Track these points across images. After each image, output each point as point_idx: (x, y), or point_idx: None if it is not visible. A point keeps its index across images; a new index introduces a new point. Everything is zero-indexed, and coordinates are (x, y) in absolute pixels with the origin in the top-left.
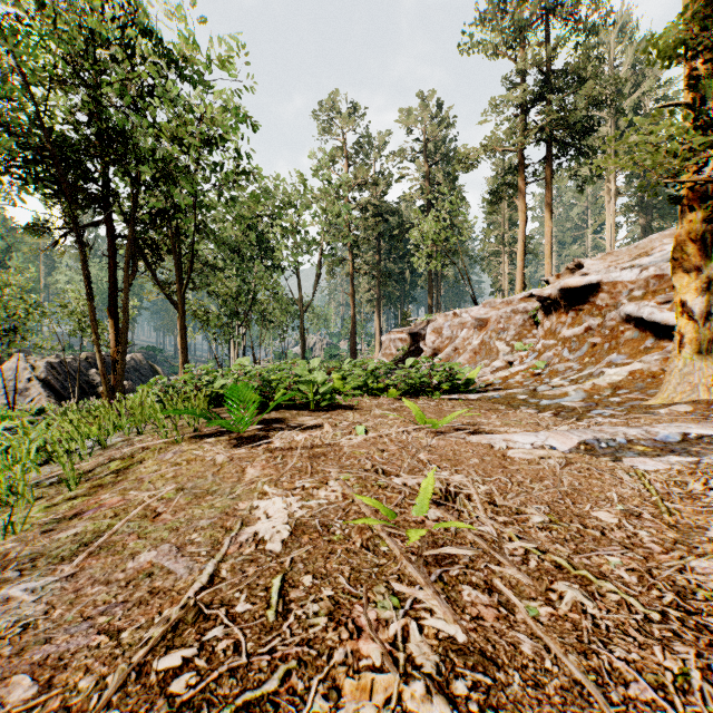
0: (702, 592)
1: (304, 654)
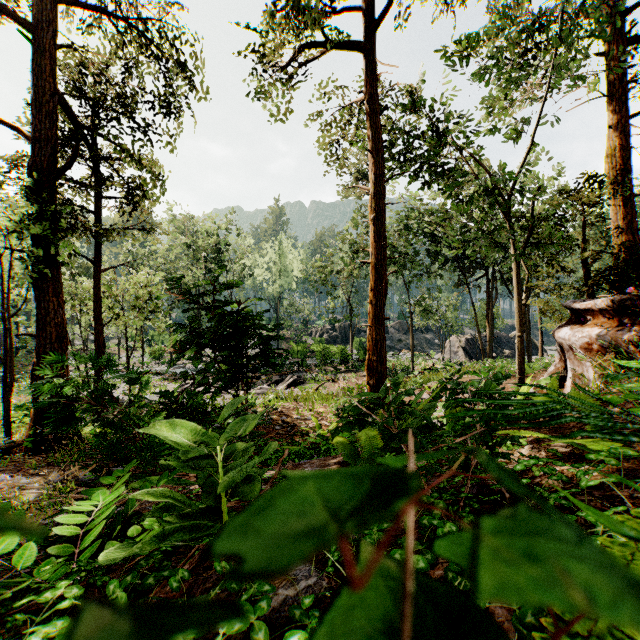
0: None
1: None
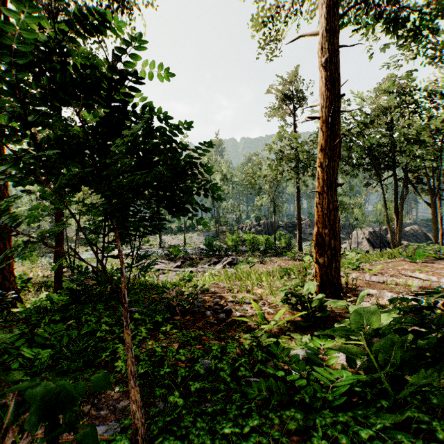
0: (438, 277)
1: (394, 270)
